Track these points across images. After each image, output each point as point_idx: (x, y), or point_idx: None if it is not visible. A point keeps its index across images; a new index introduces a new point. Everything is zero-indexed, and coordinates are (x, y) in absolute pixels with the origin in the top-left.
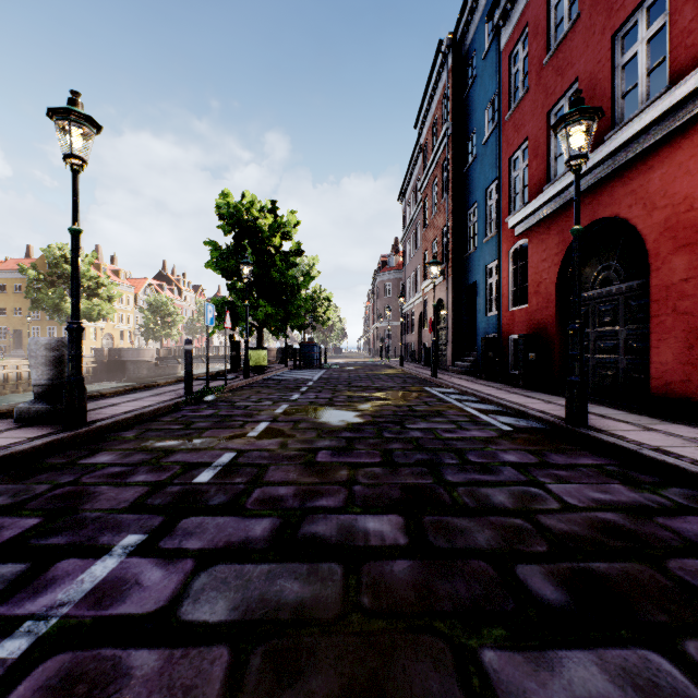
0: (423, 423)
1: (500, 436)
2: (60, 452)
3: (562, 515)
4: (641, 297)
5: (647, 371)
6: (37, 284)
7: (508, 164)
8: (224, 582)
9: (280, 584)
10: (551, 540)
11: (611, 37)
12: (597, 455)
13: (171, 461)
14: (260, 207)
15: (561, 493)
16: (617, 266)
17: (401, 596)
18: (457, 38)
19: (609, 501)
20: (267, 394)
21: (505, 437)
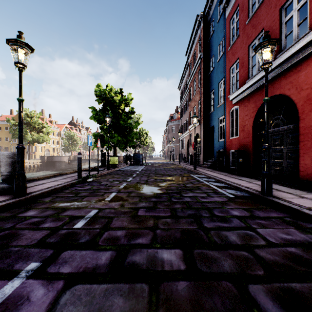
0: (191, 193)
1: (228, 200)
2: (10, 209)
3: (268, 249)
4: (294, 132)
5: (297, 167)
6: (15, 126)
7: (229, 70)
8: (78, 298)
9: (112, 299)
10: (265, 266)
11: (279, 9)
12: (278, 211)
13: (64, 215)
14: (114, 91)
15: (264, 234)
16: (282, 118)
17: (183, 309)
18: (205, 14)
19: (291, 239)
20: (117, 178)
21: (231, 201)
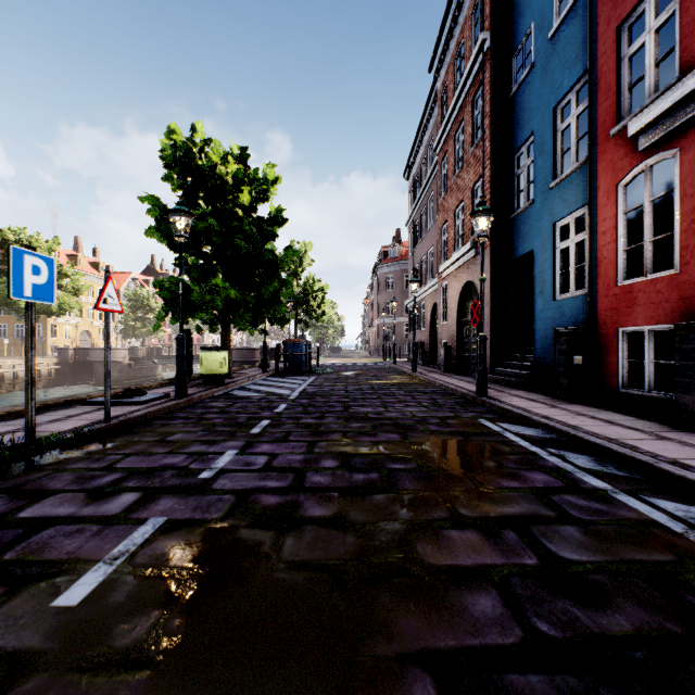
0: None
1: None
2: None
3: None
4: None
5: None
6: None
7: (616, 36)
8: None
9: None
10: None
11: None
12: None
13: None
14: (223, 154)
15: None
16: None
17: None
18: None
19: None
20: (170, 448)
21: None
